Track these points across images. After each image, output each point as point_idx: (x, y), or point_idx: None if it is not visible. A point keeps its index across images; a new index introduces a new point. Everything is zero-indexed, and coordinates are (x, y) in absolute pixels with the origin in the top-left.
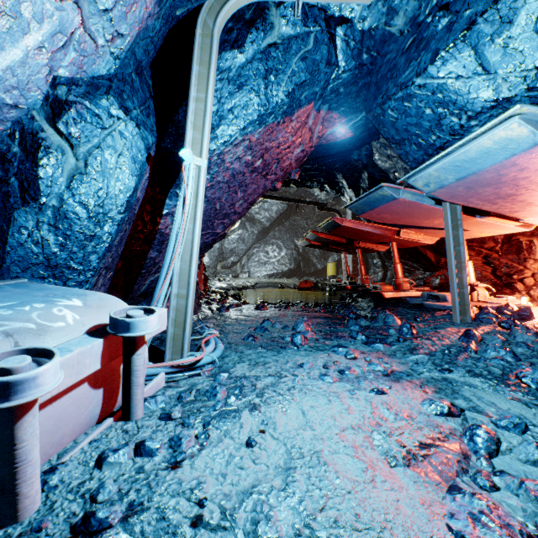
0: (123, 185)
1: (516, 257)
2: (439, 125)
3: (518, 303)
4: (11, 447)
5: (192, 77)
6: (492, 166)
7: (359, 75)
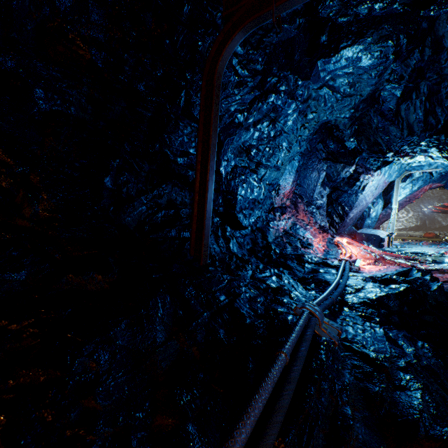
0: (379, 212)
1: None
2: None
3: None
4: (389, 241)
5: (394, 191)
6: None
7: (441, 177)
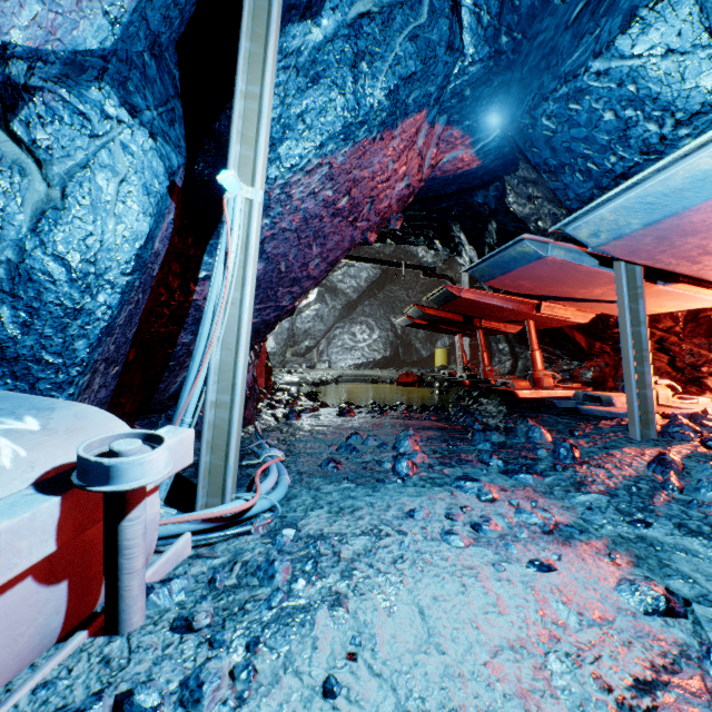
0: (130, 229)
1: (706, 342)
2: (624, 138)
3: None
4: None
5: (240, 60)
6: (707, 201)
7: (494, 69)
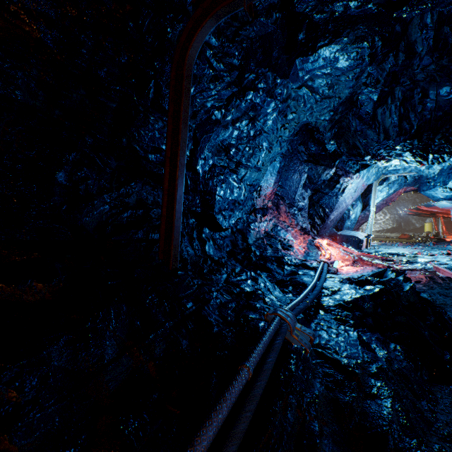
0: (358, 214)
1: None
2: (433, 198)
3: None
4: (368, 242)
5: (372, 194)
6: (448, 206)
7: (415, 180)
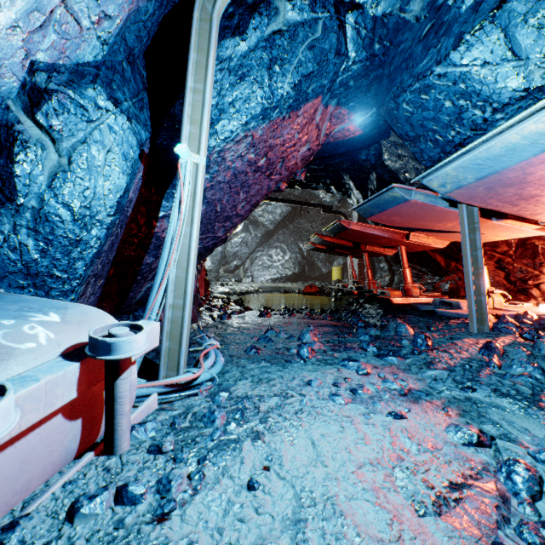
0: (113, 184)
1: (531, 262)
2: (459, 119)
3: (536, 310)
4: None
5: (189, 66)
6: (517, 163)
7: (370, 67)
